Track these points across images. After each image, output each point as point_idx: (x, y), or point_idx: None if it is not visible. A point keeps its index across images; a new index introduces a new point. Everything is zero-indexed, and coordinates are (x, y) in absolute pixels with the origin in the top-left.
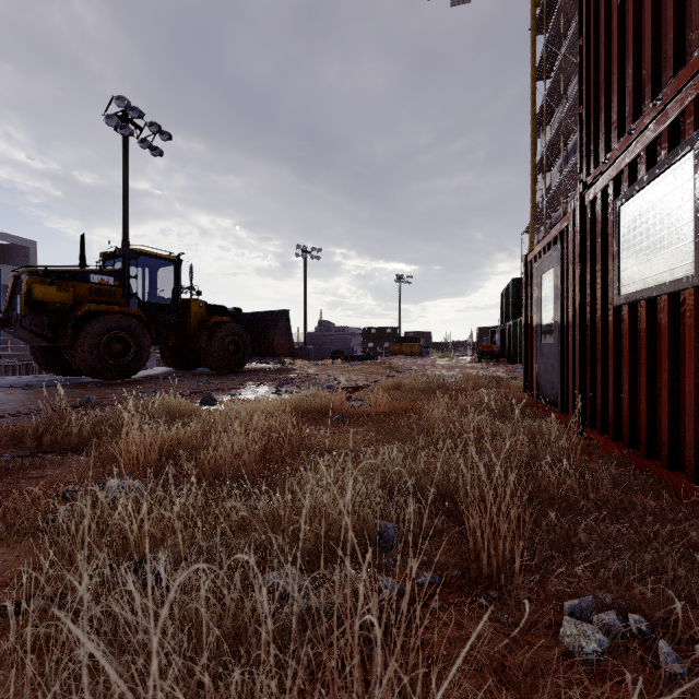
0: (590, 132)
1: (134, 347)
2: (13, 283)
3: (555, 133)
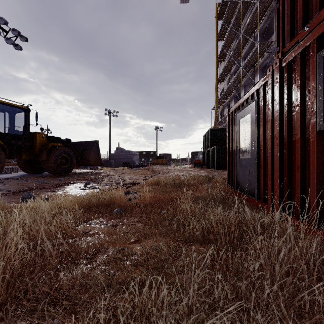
0: (284, 19)
1: None
2: None
3: (226, 64)
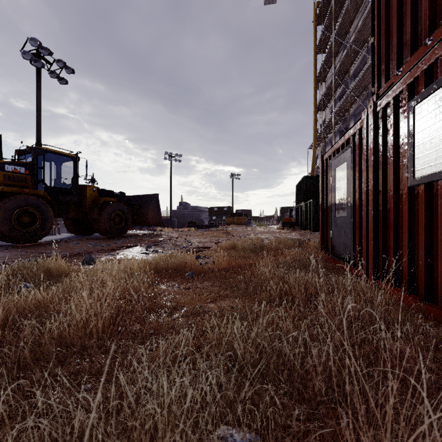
0: (380, 56)
1: (40, 219)
2: None
3: (328, 86)
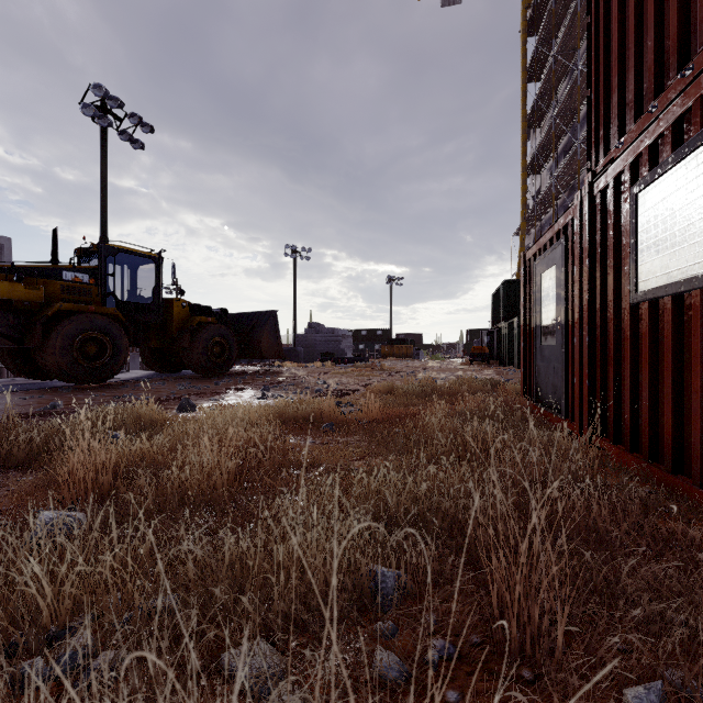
0: (599, 117)
1: (111, 349)
2: None
3: (545, 135)
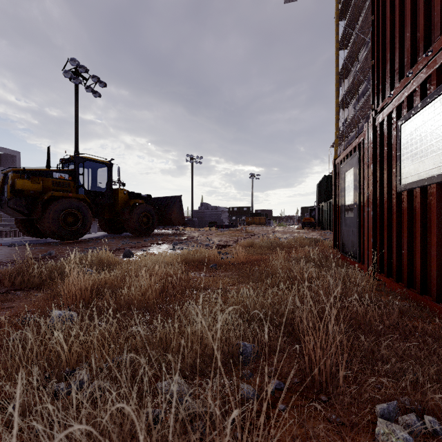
0: (379, 77)
1: (81, 219)
2: (3, 178)
3: (351, 83)
